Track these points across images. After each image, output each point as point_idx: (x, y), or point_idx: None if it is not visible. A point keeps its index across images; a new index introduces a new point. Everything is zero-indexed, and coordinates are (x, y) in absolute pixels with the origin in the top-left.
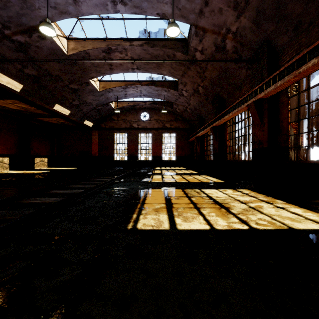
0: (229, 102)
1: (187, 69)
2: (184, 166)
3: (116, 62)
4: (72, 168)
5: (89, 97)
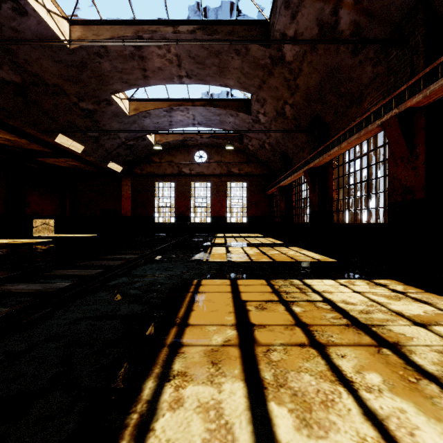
0: (337, 127)
1: (268, 74)
2: (259, 231)
3: (144, 44)
4: (91, 234)
5: (114, 125)
